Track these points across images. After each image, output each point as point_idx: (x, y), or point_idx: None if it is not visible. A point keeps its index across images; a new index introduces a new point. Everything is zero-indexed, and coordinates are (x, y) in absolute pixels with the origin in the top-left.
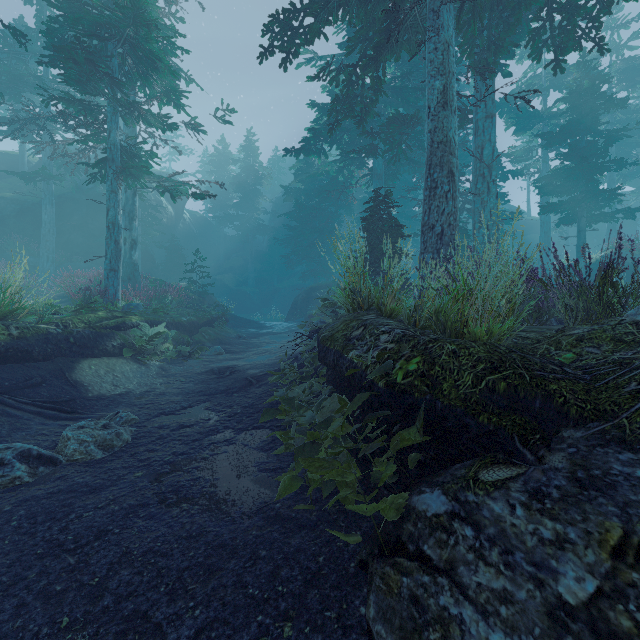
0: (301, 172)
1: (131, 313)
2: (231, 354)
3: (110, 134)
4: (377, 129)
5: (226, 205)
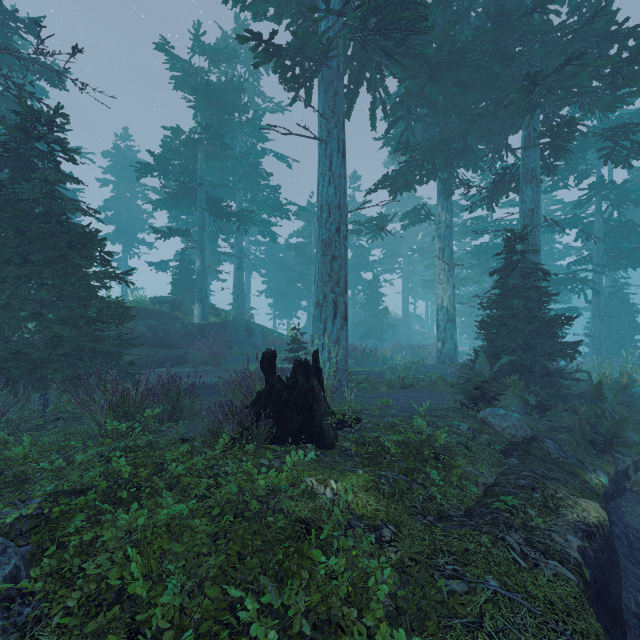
0: None
1: None
2: None
3: None
4: None
5: None
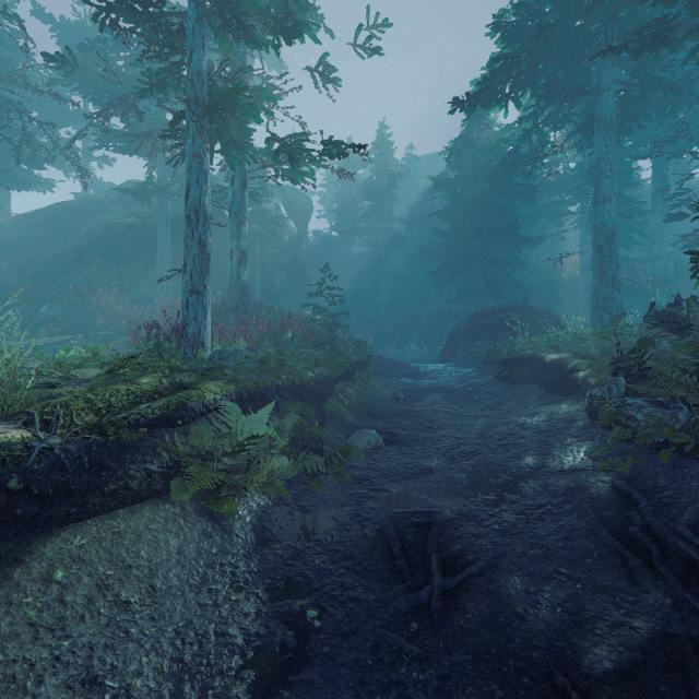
0: (457, 154)
1: (216, 372)
2: (397, 448)
3: (191, 56)
4: (610, 43)
5: (354, 218)
